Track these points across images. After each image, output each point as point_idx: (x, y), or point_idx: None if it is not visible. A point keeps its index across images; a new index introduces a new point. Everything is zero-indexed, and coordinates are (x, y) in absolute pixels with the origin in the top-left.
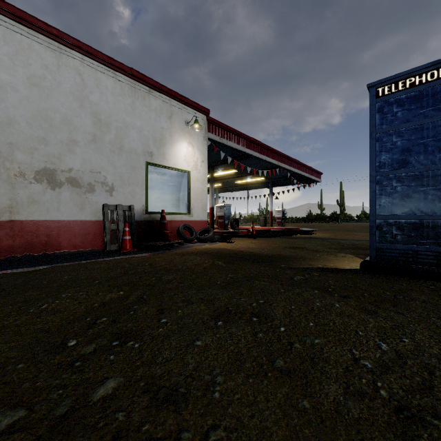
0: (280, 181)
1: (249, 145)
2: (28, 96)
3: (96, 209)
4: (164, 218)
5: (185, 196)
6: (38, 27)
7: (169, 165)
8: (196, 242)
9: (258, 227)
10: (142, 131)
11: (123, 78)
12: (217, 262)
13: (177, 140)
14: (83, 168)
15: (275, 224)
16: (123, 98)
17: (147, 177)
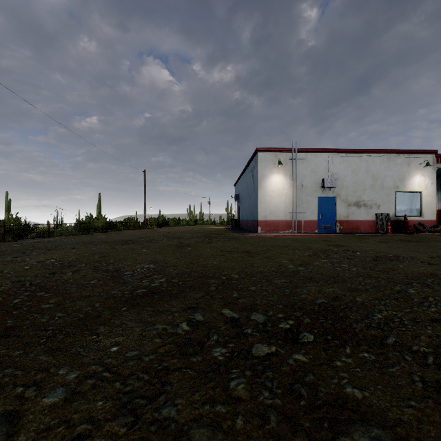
0: None
1: None
2: (351, 177)
3: (373, 215)
4: (406, 219)
5: (418, 206)
6: (354, 152)
7: (408, 190)
8: (427, 233)
9: None
10: (392, 177)
11: (384, 155)
12: None
13: (413, 175)
14: (368, 199)
15: None
16: (384, 164)
17: (395, 198)
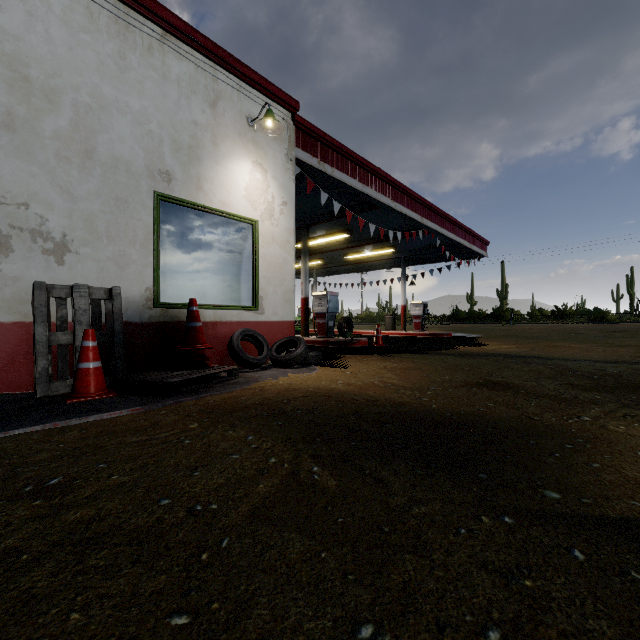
0: (417, 256)
1: (373, 181)
2: None
3: (16, 294)
4: (194, 317)
5: (248, 272)
6: None
7: (212, 204)
8: (270, 368)
9: (383, 332)
10: (144, 124)
11: None
12: (307, 467)
13: (229, 153)
14: None
15: (407, 326)
16: (95, 38)
17: (158, 226)
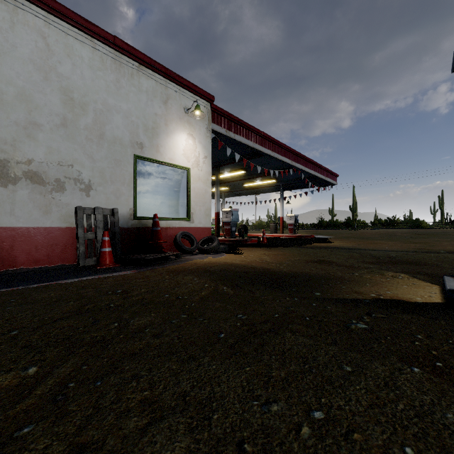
0: (291, 184)
1: (260, 140)
2: None
3: (67, 212)
4: (157, 225)
5: (184, 198)
6: None
7: (165, 159)
8: (197, 254)
9: (268, 235)
10: (129, 117)
11: (104, 49)
12: (221, 288)
13: (174, 130)
14: (49, 159)
15: (285, 231)
16: (104, 73)
17: (136, 174)
